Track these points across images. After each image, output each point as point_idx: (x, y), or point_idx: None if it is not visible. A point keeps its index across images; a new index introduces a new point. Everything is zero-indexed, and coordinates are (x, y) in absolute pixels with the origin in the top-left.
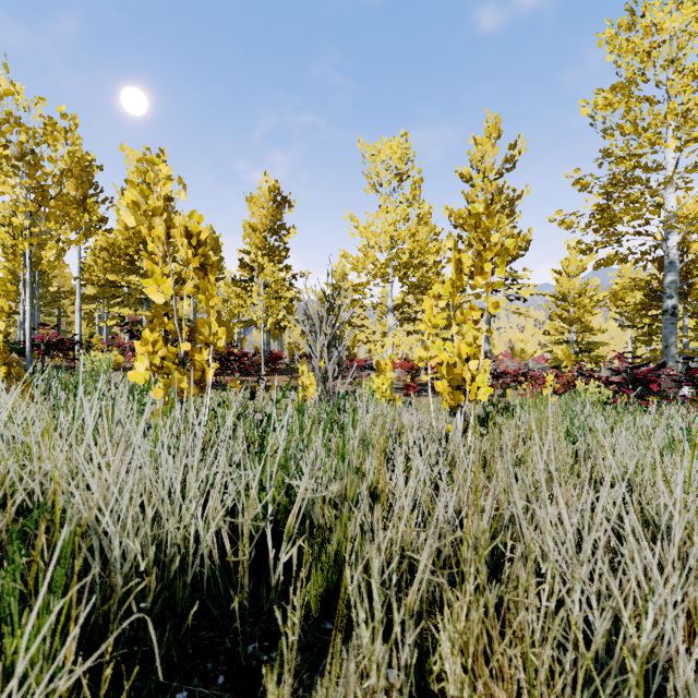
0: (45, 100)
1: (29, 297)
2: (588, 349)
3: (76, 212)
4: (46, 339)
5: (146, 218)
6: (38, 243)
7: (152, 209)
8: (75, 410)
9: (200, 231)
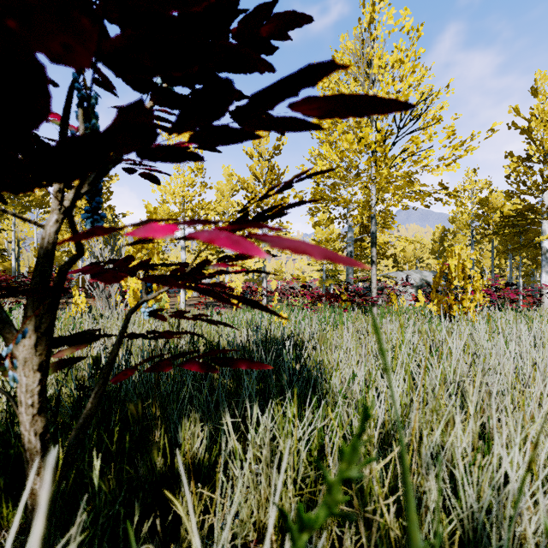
0: None
1: None
2: (334, 275)
3: None
4: None
5: None
6: None
7: None
8: None
9: None
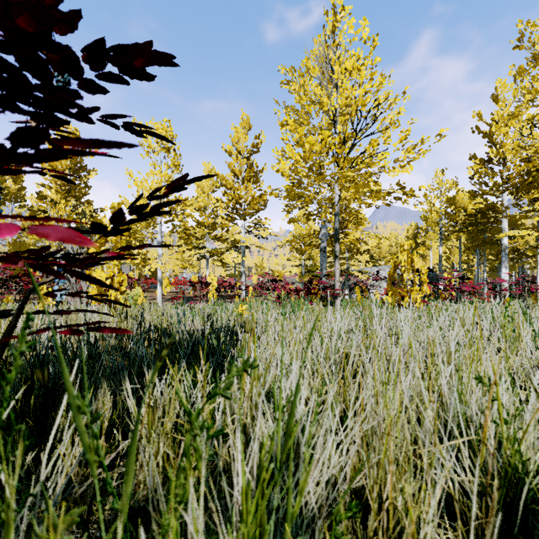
0: None
1: None
2: (312, 270)
3: None
4: None
5: None
6: None
7: None
8: None
9: None
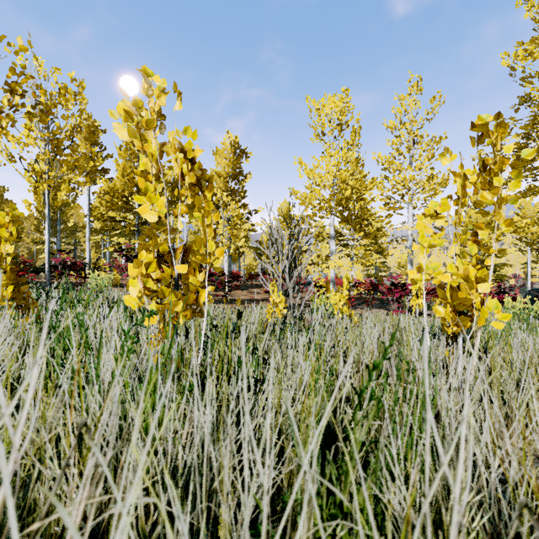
0: (59, 70)
1: (48, 228)
2: (493, 270)
3: (83, 159)
4: (62, 262)
5: (139, 131)
6: (55, 186)
7: (145, 122)
8: (55, 348)
9: (192, 149)
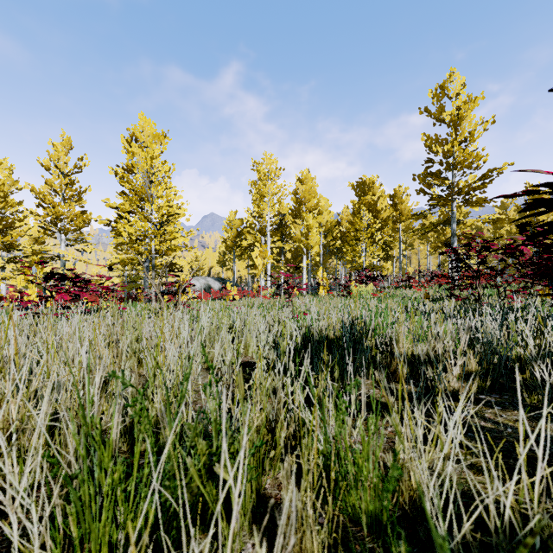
0: None
1: None
2: (136, 280)
3: None
4: None
5: None
6: None
7: None
8: None
9: None
